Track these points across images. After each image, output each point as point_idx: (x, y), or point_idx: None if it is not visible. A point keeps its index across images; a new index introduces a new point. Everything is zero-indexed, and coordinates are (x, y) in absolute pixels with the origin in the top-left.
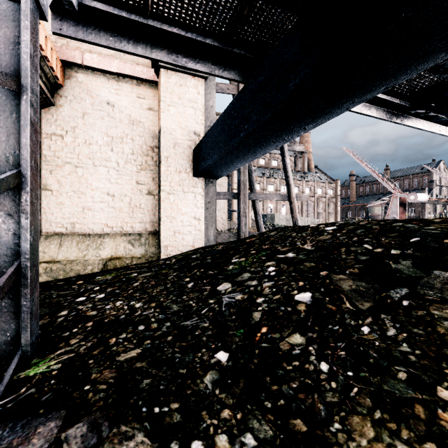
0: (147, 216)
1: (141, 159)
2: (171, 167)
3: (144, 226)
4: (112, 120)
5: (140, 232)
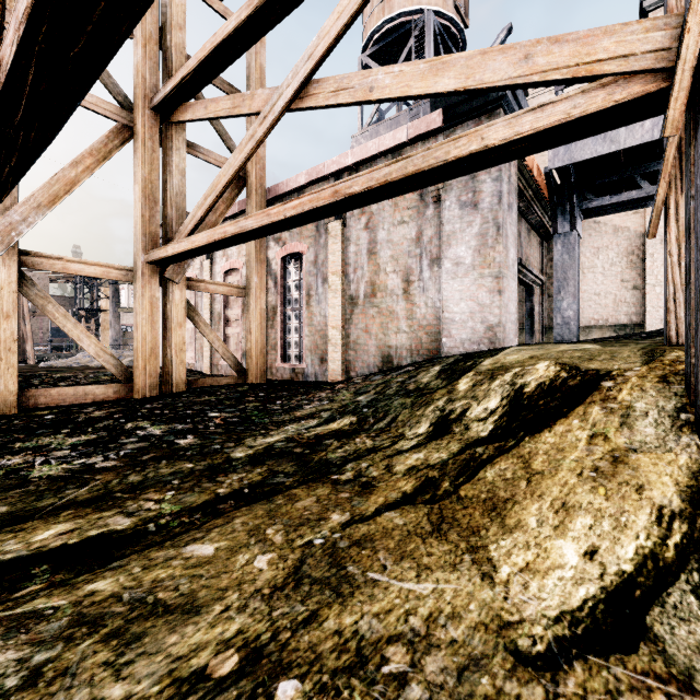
0: (632, 309)
1: (625, 259)
2: (657, 262)
3: (629, 318)
4: (598, 234)
5: (625, 324)
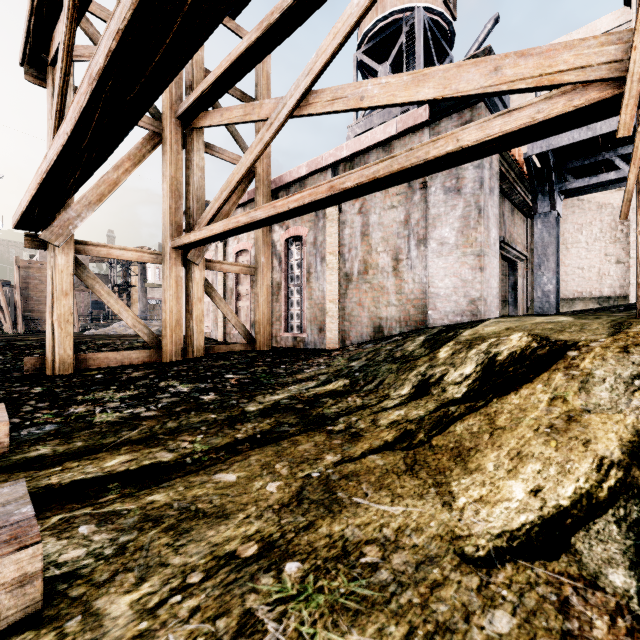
0: (616, 282)
1: (609, 235)
2: None
3: (613, 290)
4: (581, 211)
5: (608, 296)
